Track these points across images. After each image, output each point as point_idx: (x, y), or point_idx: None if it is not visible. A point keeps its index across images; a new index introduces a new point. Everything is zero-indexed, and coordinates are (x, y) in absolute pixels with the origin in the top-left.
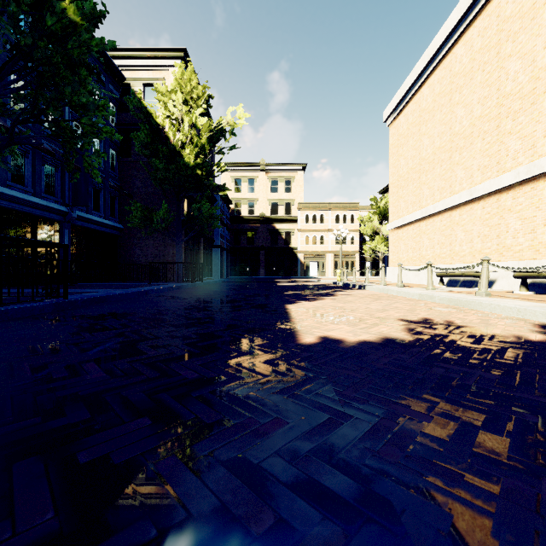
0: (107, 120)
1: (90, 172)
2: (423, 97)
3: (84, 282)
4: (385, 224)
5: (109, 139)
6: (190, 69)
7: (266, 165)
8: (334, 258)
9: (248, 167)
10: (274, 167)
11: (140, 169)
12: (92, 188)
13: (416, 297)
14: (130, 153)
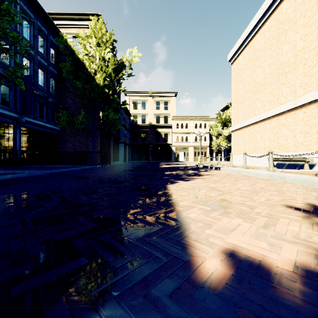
0: (49, 59)
1: (34, 91)
2: (256, 42)
3: (31, 165)
4: (225, 129)
5: (50, 72)
6: (101, 21)
7: (153, 93)
8: (194, 150)
9: (142, 94)
10: (157, 94)
11: (71, 91)
12: (38, 103)
13: (266, 177)
14: (64, 81)
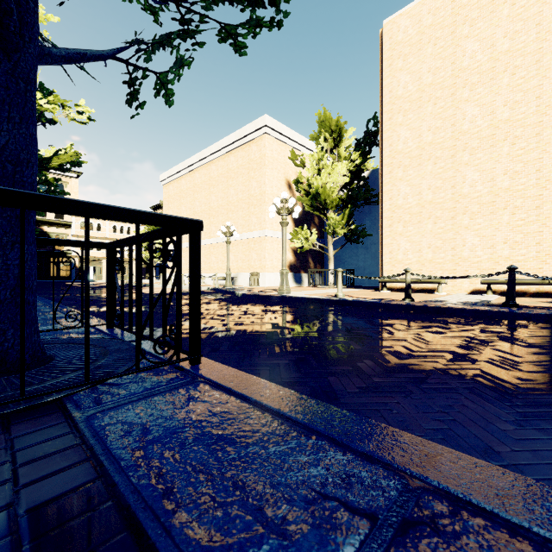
0: None
1: None
2: (182, 183)
3: None
4: None
5: None
6: None
7: None
8: None
9: None
10: None
11: None
12: None
13: None
14: None
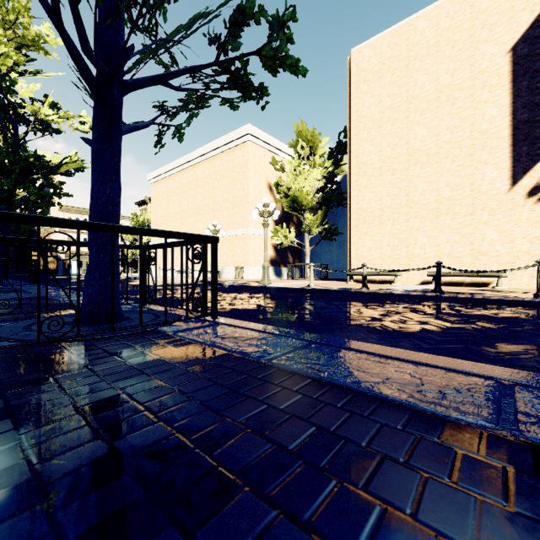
0: None
1: None
2: (170, 183)
3: None
4: None
5: None
6: None
7: None
8: None
9: None
10: None
11: None
12: None
13: (167, 280)
14: None
